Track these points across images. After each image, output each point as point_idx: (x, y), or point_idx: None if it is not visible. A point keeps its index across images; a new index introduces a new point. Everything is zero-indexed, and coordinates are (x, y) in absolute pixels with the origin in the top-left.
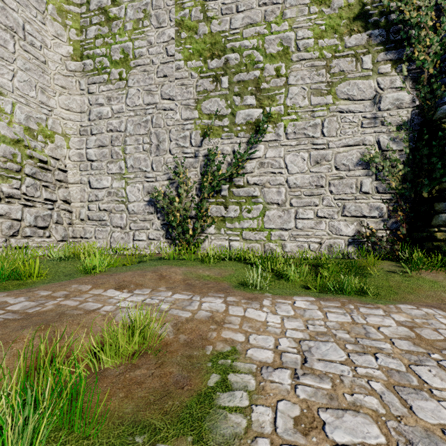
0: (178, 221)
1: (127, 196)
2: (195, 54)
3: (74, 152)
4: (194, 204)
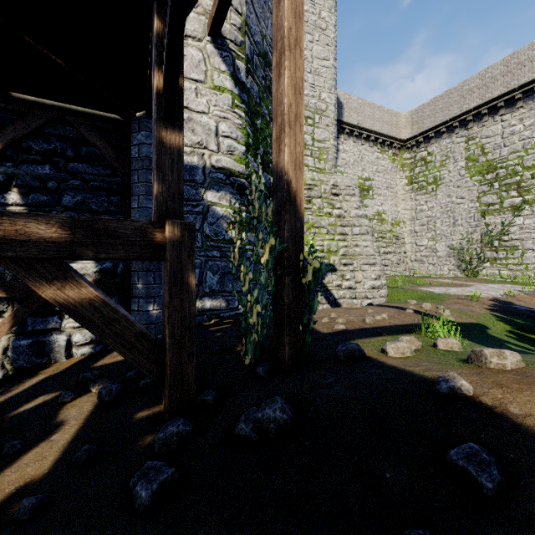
0: (466, 261)
1: (436, 248)
2: (477, 173)
3: (408, 229)
4: (476, 251)
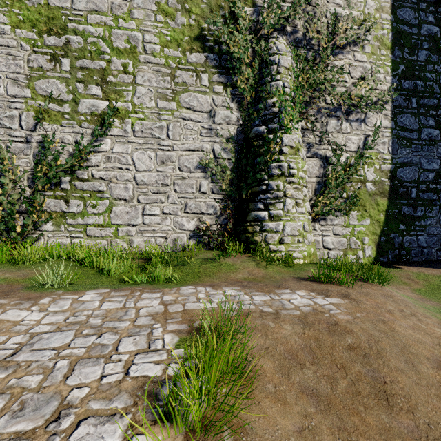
0: None
1: None
2: (26, 22)
3: None
4: (24, 197)
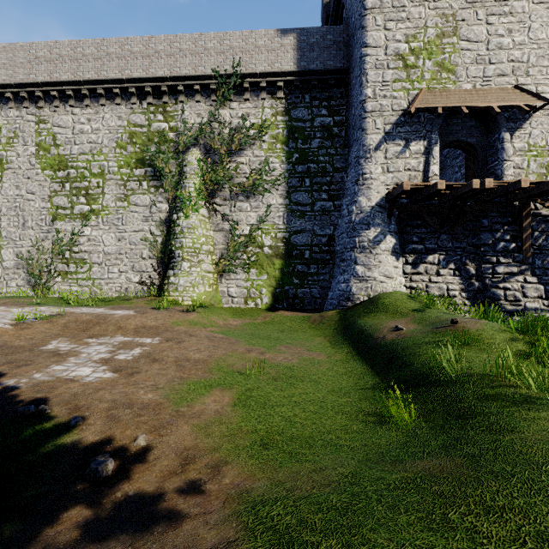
0: (36, 274)
1: (2, 256)
2: (49, 166)
3: None
4: (47, 263)
